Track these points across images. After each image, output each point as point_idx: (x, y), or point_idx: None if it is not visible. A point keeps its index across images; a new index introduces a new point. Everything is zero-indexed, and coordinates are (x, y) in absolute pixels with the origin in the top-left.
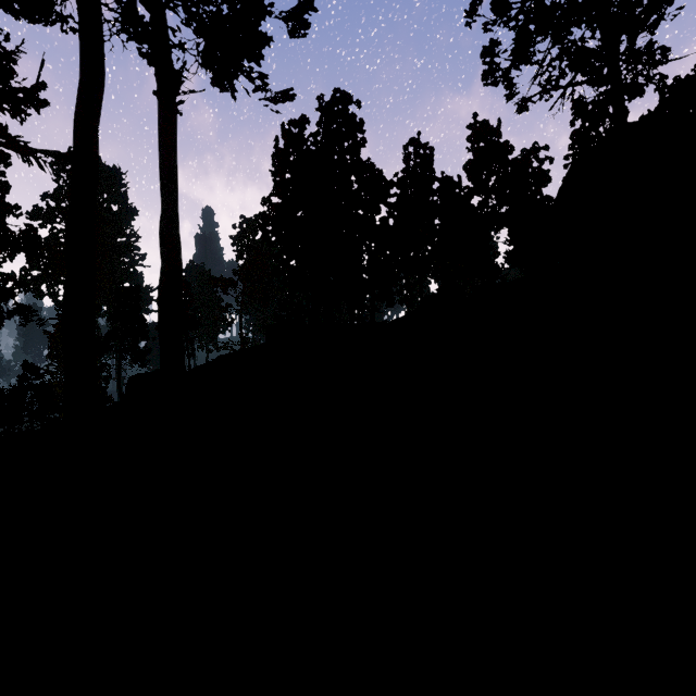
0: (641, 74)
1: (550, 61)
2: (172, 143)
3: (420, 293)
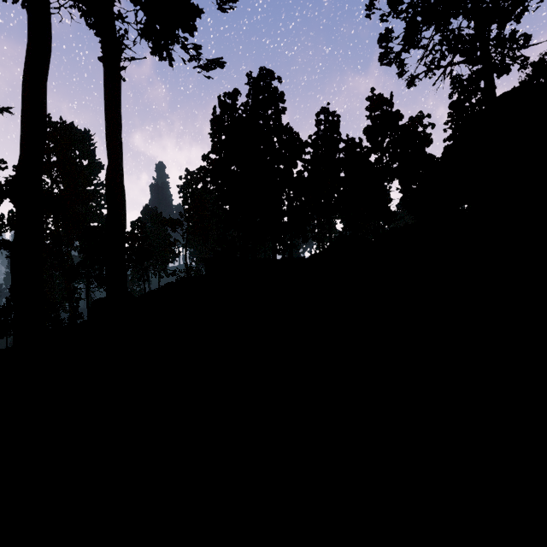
0: (507, 56)
1: (433, 46)
2: (116, 104)
3: (329, 231)
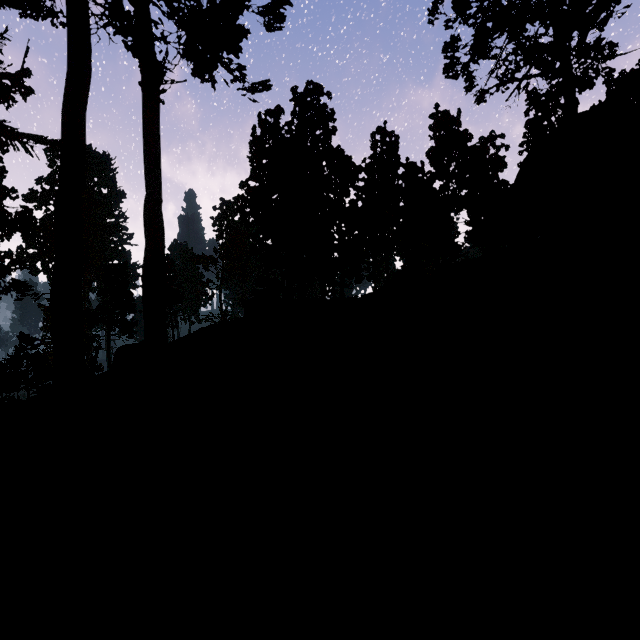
0: (590, 68)
1: (506, 56)
2: (155, 130)
3: (386, 269)
